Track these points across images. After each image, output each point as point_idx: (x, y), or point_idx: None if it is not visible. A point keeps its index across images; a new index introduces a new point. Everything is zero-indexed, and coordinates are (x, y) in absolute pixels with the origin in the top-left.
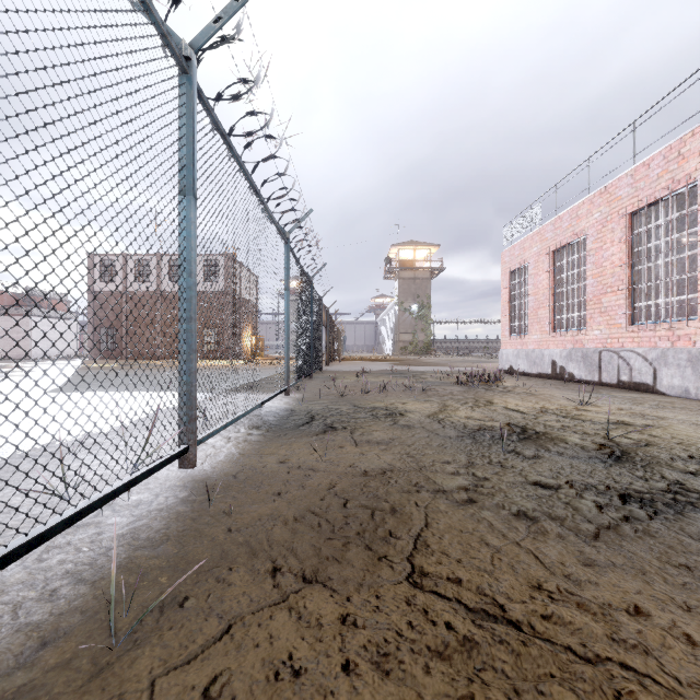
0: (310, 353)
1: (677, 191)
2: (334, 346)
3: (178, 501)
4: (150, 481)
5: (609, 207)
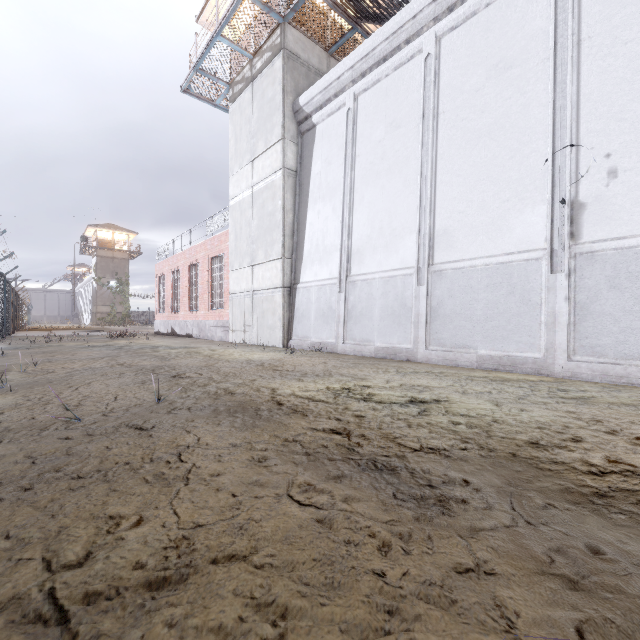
0: (4, 323)
1: (197, 263)
2: (19, 317)
3: None
4: None
5: (185, 260)
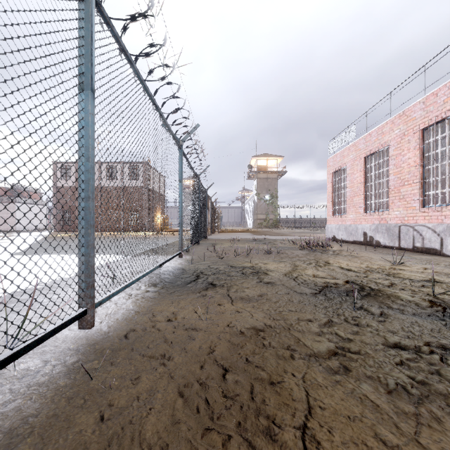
0: (198, 227)
1: None
2: (214, 222)
3: (63, 371)
4: (47, 344)
5: (406, 125)
